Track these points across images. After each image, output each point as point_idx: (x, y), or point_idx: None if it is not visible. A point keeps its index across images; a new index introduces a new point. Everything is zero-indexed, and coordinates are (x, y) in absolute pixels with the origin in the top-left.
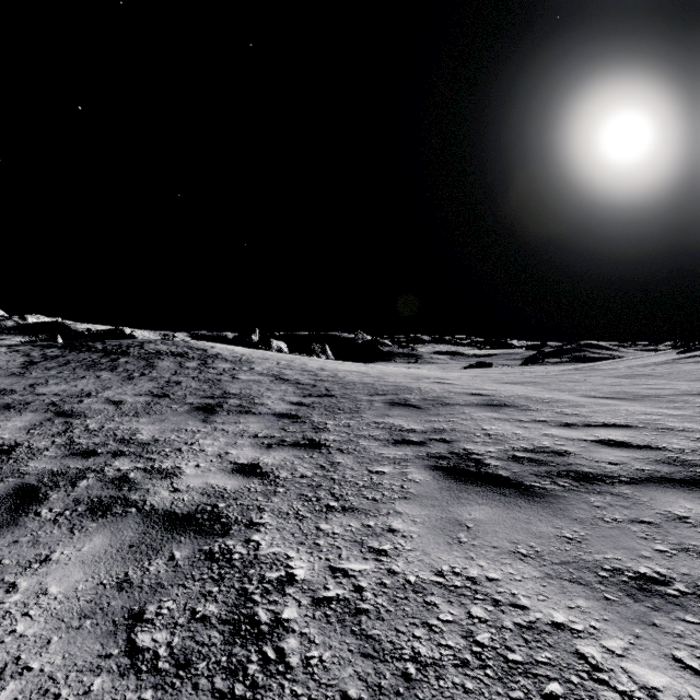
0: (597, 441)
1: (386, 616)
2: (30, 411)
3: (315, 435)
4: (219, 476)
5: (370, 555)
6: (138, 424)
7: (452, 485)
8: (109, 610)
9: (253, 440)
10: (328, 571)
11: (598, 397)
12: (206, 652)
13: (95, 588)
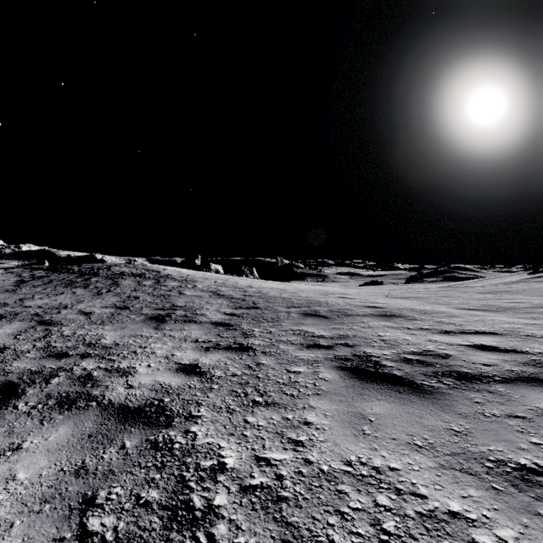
0: (472, 346)
1: (303, 503)
2: (18, 320)
3: (244, 340)
4: (165, 374)
5: (289, 445)
6: (103, 331)
7: (355, 383)
8: (67, 495)
9: (194, 344)
10: (254, 460)
11: (469, 309)
12: (146, 537)
13: (56, 475)
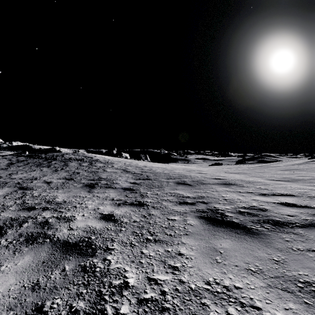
0: (280, 203)
1: (179, 313)
2: (7, 187)
3: (141, 199)
4: (93, 221)
5: (169, 269)
6: (57, 193)
7: (210, 227)
8: (25, 305)
9: (111, 201)
10: (146, 280)
11: (275, 180)
12: None
13: (19, 289)
